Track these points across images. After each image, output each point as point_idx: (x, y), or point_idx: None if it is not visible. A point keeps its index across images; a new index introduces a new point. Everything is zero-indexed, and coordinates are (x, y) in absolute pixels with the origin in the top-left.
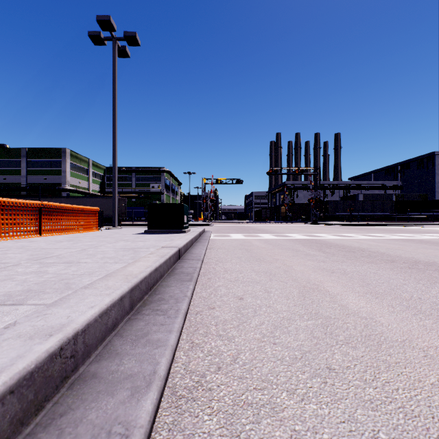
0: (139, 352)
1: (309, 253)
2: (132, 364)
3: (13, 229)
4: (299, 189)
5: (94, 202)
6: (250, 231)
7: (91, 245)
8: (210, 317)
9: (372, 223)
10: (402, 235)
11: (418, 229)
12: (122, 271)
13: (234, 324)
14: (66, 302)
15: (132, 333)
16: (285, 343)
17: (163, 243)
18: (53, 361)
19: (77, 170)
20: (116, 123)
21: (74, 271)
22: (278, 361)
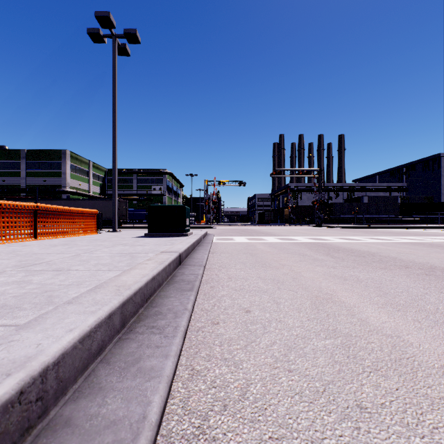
0: (127, 387)
1: (316, 258)
2: (117, 404)
3: (6, 232)
4: (303, 191)
5: (94, 204)
6: (254, 234)
7: (86, 250)
8: (213, 335)
9: (377, 226)
10: (411, 238)
11: (425, 232)
12: (114, 281)
13: (242, 344)
14: (41, 323)
15: (121, 359)
16: (302, 370)
17: (163, 247)
18: (8, 411)
19: (78, 172)
20: (115, 122)
21: (61, 280)
22: (297, 396)
